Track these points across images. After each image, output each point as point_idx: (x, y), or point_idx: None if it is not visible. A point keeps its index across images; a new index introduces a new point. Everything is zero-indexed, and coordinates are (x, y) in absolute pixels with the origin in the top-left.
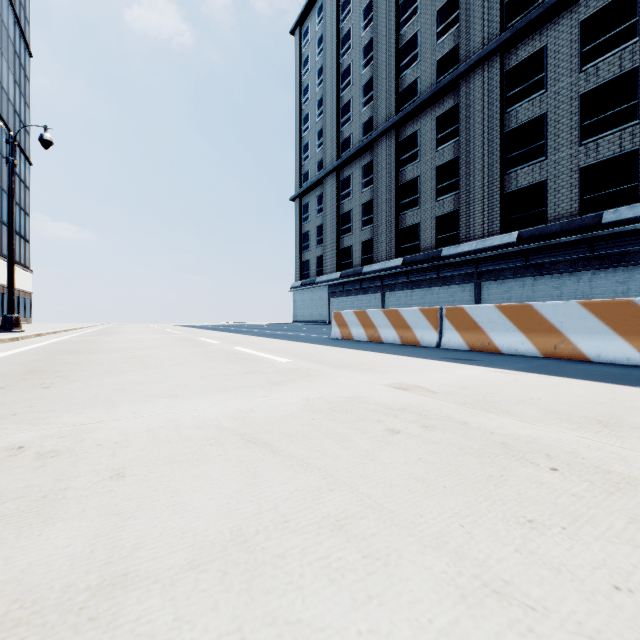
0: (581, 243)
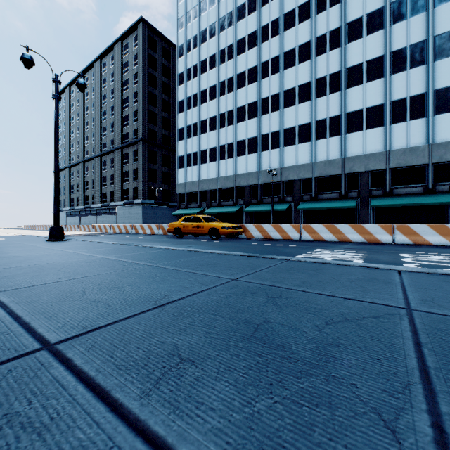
0: (108, 209)
